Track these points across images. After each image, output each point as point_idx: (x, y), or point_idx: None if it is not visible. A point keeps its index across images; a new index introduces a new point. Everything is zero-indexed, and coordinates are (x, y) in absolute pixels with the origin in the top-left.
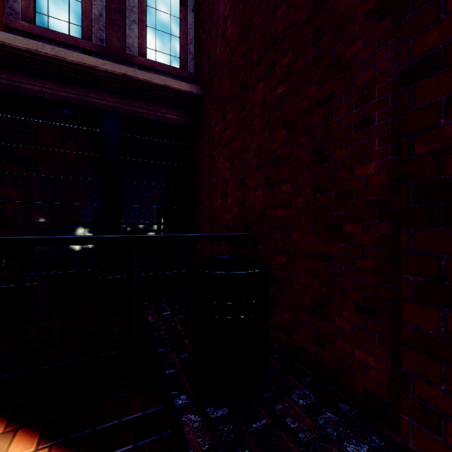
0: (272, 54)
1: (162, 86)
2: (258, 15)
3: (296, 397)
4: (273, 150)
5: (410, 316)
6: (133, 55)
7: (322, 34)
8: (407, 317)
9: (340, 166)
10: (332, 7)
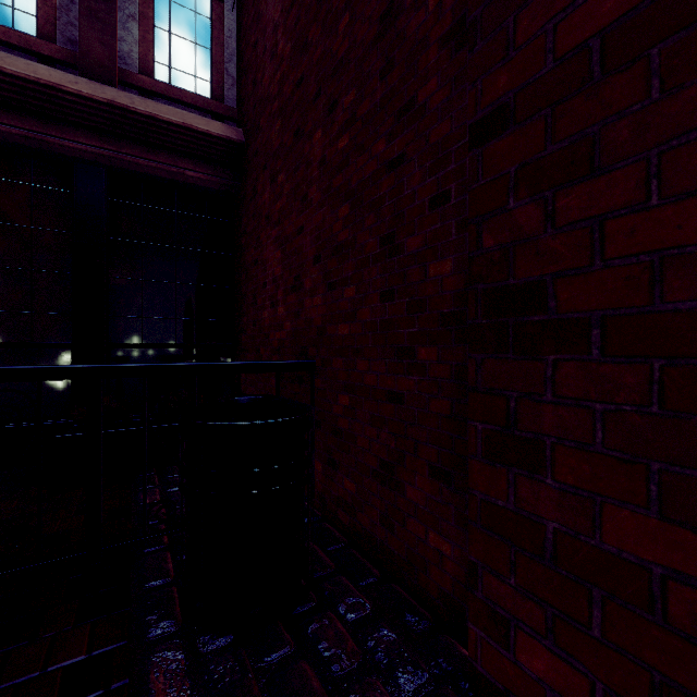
0: (333, 88)
1: (178, 125)
2: (315, 25)
3: (343, 610)
4: (334, 233)
5: (479, 480)
6: (129, 71)
7: (392, 64)
8: (476, 483)
9: (412, 261)
10: (403, 24)
